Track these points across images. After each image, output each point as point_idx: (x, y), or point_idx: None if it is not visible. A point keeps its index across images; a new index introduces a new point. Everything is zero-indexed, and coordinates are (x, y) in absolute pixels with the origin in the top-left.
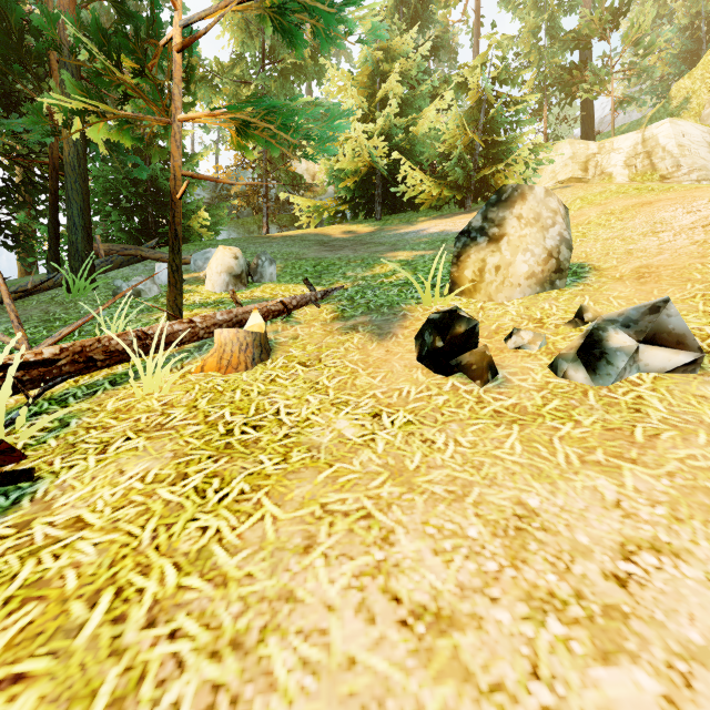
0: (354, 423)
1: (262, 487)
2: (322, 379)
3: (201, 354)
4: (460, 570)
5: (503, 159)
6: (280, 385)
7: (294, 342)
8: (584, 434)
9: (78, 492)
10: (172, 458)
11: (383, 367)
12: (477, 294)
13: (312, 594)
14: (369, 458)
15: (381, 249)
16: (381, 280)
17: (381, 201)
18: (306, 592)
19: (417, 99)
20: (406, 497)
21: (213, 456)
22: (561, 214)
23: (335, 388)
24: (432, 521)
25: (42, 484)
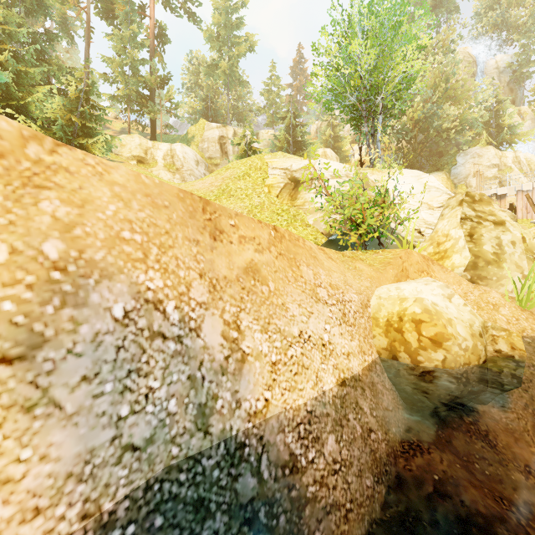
0: None
1: None
2: None
3: None
4: None
5: (92, 136)
6: None
7: None
8: None
9: None
10: None
11: None
12: None
13: None
14: None
15: None
16: None
17: None
18: None
19: (33, 74)
20: None
21: None
22: None
23: None
24: None
25: None
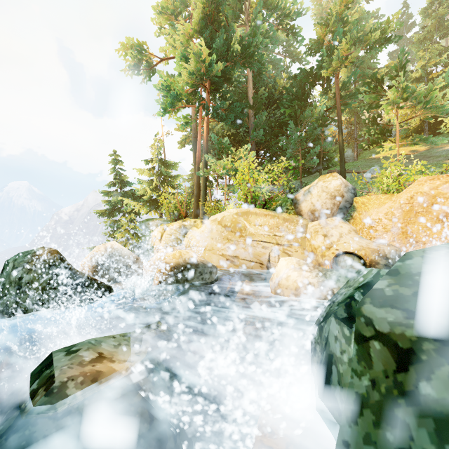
0: None
1: None
2: None
3: None
4: None
5: None
6: None
7: None
8: None
9: None
10: None
11: None
12: None
13: None
14: None
15: (440, 159)
16: None
17: (427, 132)
18: None
19: None
20: None
21: None
22: None
23: None
24: None
25: None
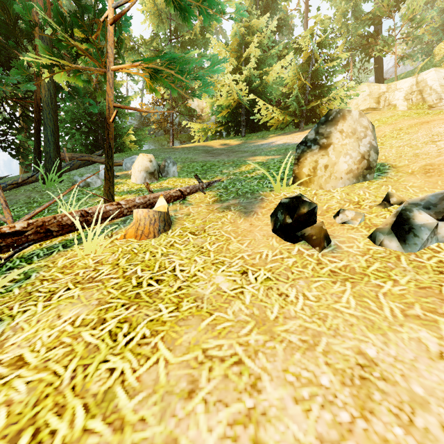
0: (228, 278)
1: (159, 332)
2: (205, 245)
3: (125, 226)
4: (318, 421)
5: (324, 96)
6: (176, 249)
7: (187, 217)
8: (402, 291)
9: (25, 333)
10: (96, 305)
11: (248, 236)
12: (312, 184)
13: (193, 443)
14: (240, 308)
15: (245, 155)
16: (245, 175)
17: (245, 124)
18: (188, 441)
19: (268, 58)
20: (269, 345)
21: (126, 304)
22: (370, 129)
23: (215, 252)
24: (291, 369)
25: (1, 325)
